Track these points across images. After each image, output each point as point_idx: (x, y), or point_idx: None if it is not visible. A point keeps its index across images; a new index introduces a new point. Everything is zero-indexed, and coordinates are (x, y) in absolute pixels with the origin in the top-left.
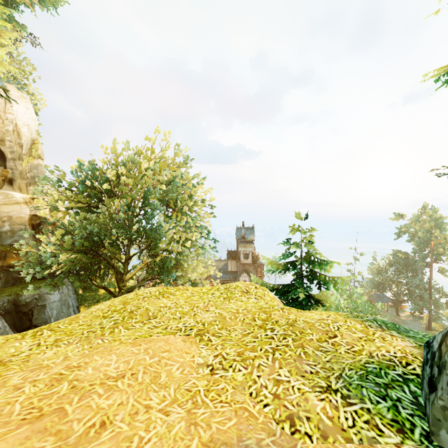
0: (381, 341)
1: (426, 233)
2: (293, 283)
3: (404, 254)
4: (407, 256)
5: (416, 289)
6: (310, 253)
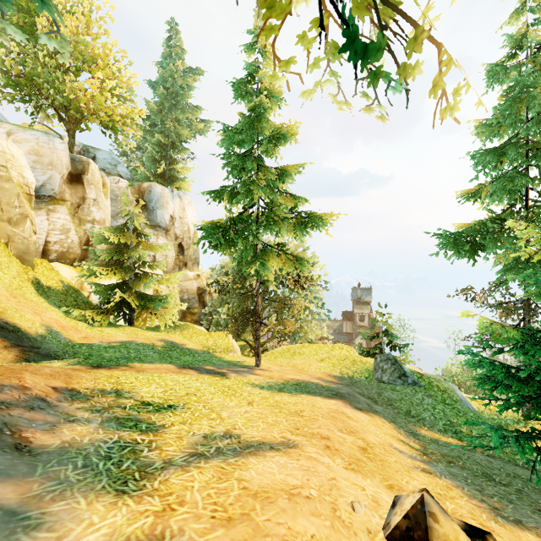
0: None
1: None
2: (376, 347)
3: None
4: None
5: None
6: (387, 329)
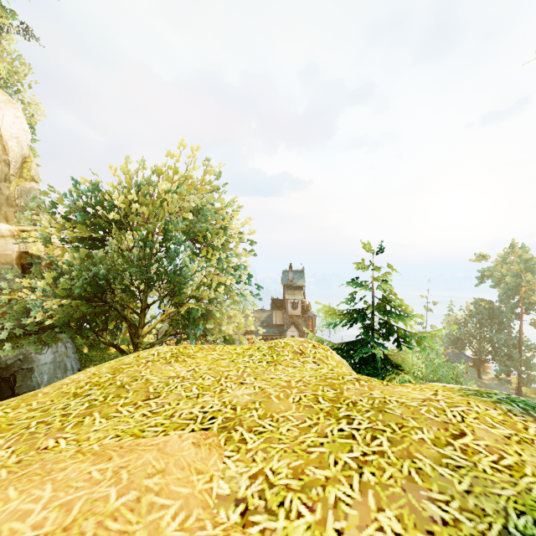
0: None
1: (515, 277)
2: (362, 340)
3: (488, 303)
4: (492, 306)
5: (502, 346)
6: (385, 299)
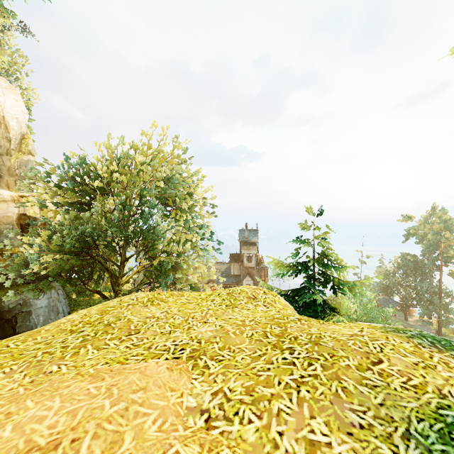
0: (447, 369)
1: (436, 235)
2: (305, 287)
3: (413, 257)
4: (416, 259)
5: (425, 293)
6: (324, 253)
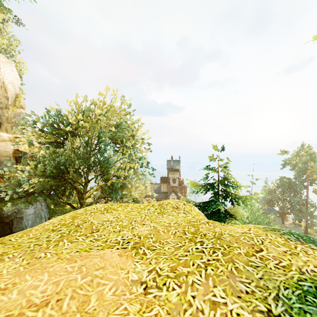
0: (305, 255)
1: (304, 164)
2: (212, 201)
3: (288, 179)
4: (290, 181)
5: (296, 204)
6: (225, 177)
